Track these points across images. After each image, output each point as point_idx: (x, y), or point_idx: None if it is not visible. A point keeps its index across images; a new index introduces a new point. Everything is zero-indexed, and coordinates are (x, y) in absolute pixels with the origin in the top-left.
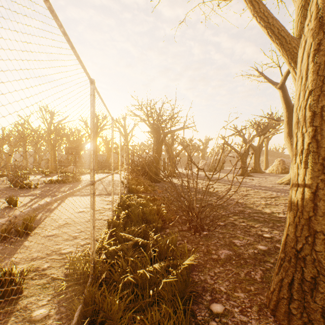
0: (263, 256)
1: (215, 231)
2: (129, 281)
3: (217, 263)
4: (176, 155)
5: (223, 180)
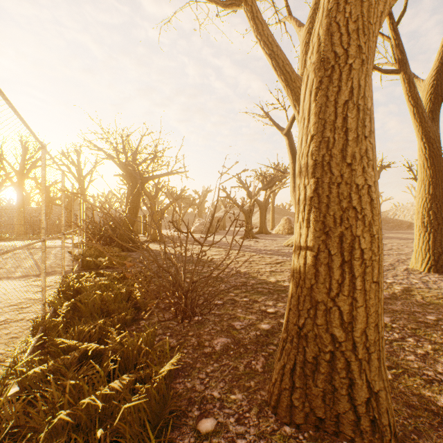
0: (266, 337)
1: (210, 314)
2: (64, 422)
3: (210, 359)
4: (162, 211)
5: (225, 243)
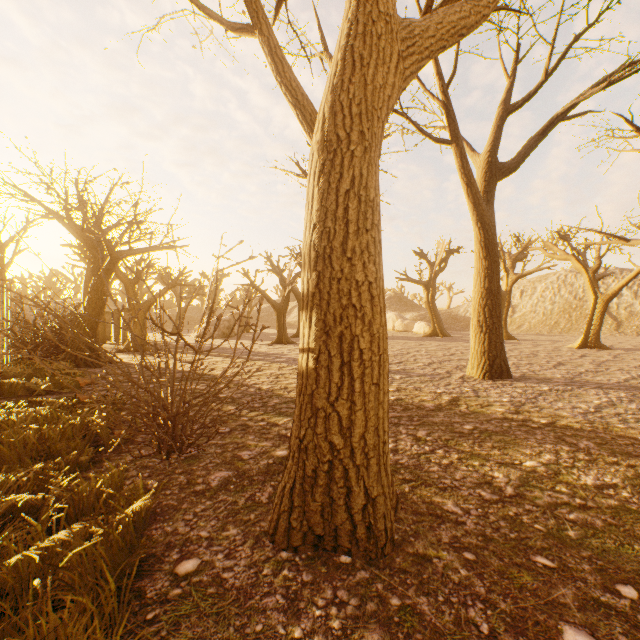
0: (280, 465)
1: (210, 445)
2: None
3: (202, 497)
4: (147, 304)
5: (246, 352)
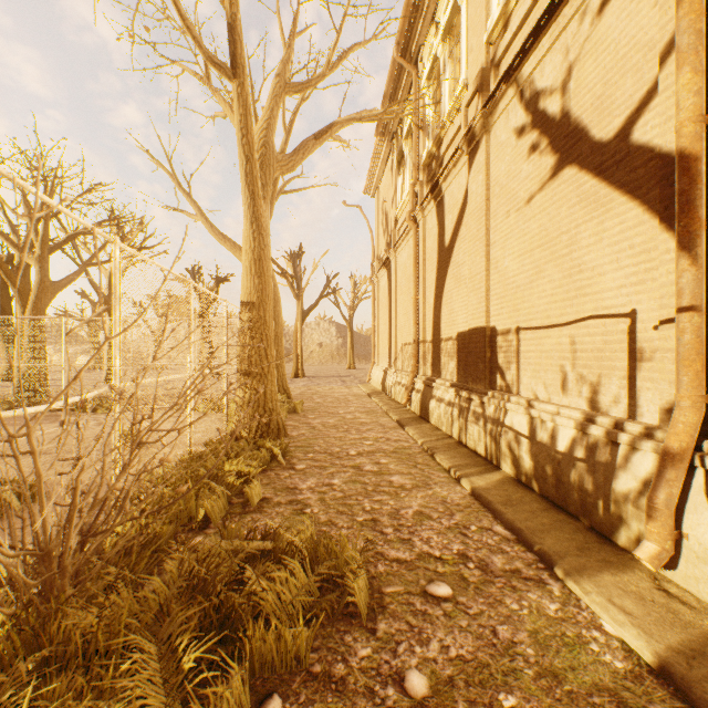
0: None
1: None
2: None
3: None
4: None
5: None
